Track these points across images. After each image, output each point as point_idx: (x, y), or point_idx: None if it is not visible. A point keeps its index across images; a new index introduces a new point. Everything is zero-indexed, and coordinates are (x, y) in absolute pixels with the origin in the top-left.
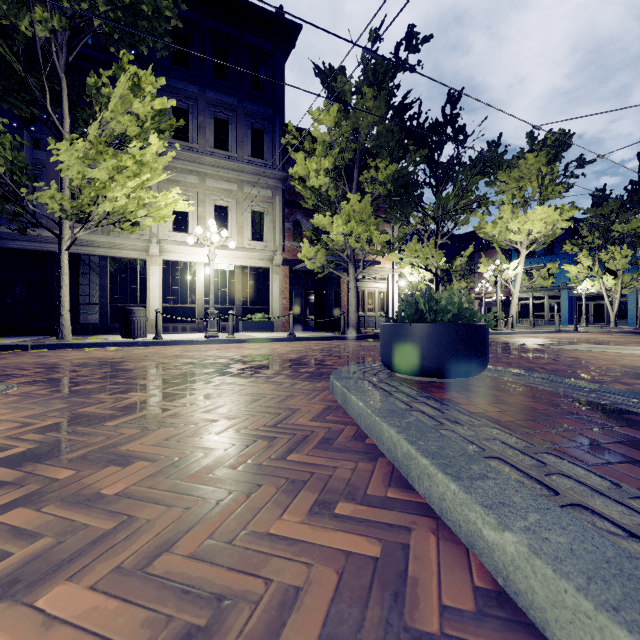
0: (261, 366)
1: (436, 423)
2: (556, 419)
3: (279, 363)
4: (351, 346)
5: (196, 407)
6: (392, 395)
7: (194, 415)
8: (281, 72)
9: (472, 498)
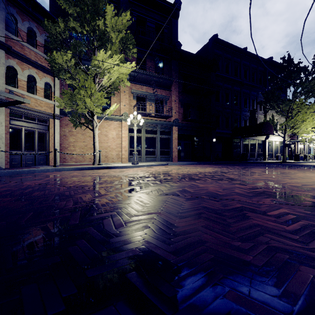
0: None
1: None
2: None
3: None
4: None
5: None
6: None
7: None
8: None
9: None
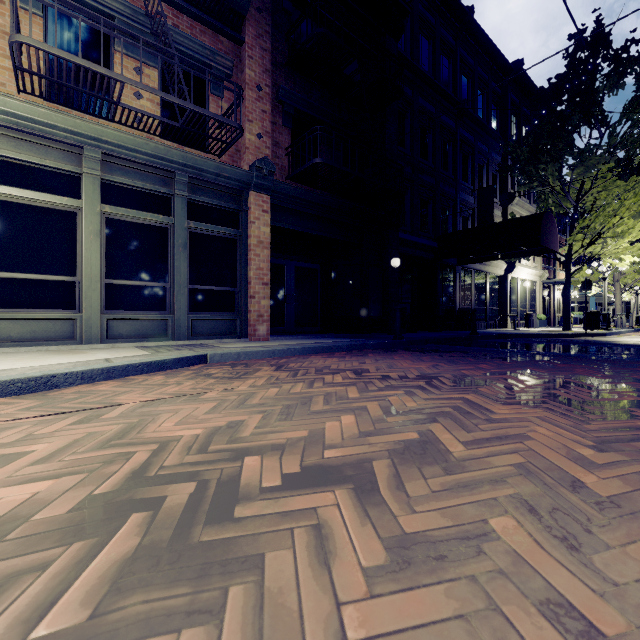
0: None
1: None
2: None
3: None
4: None
5: None
6: None
7: None
8: None
9: None
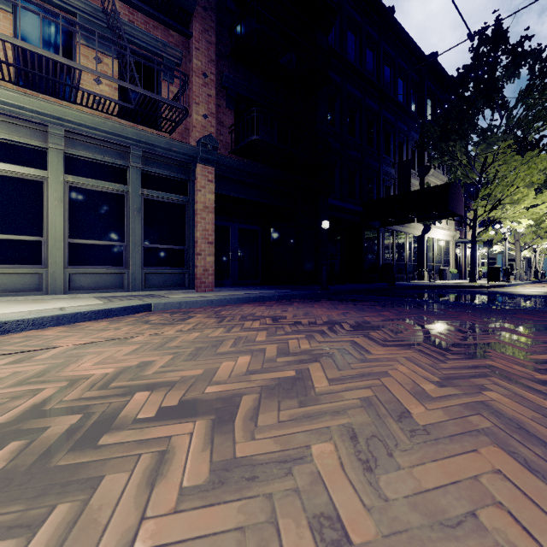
0: None
1: None
2: None
3: None
4: None
5: None
6: None
7: None
8: None
9: None
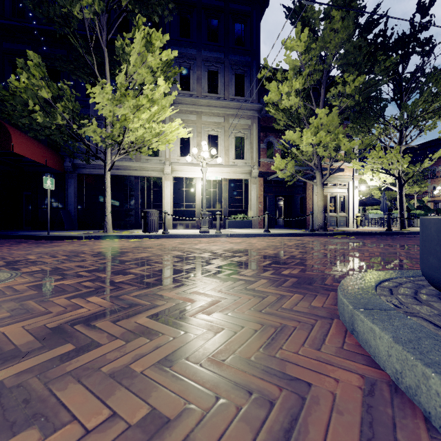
0: (240, 263)
1: None
2: None
3: (258, 260)
4: (323, 242)
5: (136, 344)
6: None
7: (118, 373)
8: (257, 27)
9: None
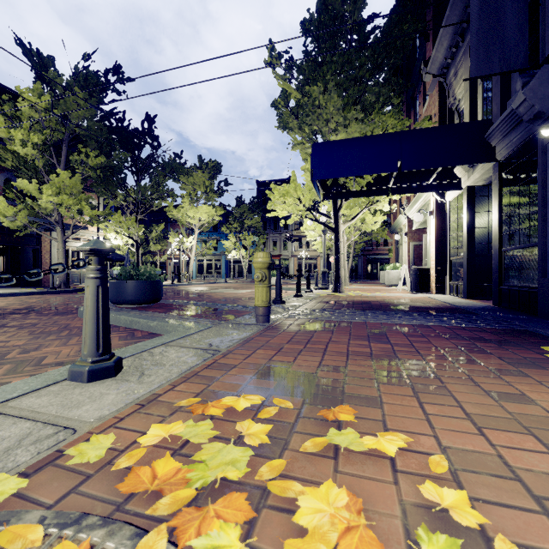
0: (0, 314)
1: (140, 314)
2: (179, 311)
3: (15, 311)
4: (67, 298)
5: None
6: (120, 311)
7: (4, 332)
8: None
9: (149, 320)
